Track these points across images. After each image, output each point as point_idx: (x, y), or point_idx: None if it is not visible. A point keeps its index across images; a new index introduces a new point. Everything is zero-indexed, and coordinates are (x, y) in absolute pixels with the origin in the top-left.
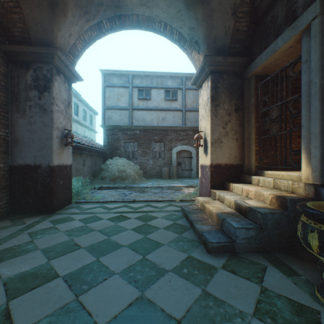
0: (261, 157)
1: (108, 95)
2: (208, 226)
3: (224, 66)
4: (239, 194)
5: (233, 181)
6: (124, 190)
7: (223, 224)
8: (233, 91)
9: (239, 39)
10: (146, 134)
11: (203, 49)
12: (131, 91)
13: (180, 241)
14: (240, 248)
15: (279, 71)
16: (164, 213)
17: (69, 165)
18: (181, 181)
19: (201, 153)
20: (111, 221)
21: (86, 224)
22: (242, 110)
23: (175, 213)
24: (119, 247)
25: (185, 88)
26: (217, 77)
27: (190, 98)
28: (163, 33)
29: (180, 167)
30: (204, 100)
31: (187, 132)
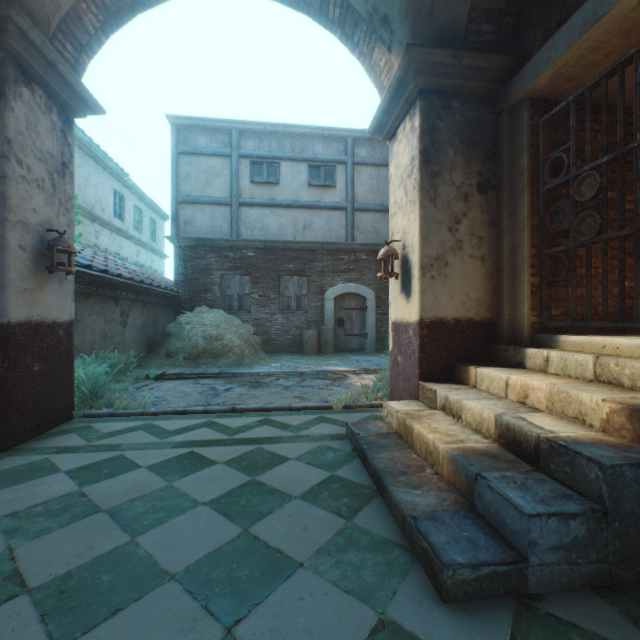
0: (546, 302)
1: (185, 172)
2: (430, 492)
3: (452, 77)
4: (498, 394)
5: (473, 361)
6: (216, 382)
7: (476, 490)
8: (473, 142)
9: (491, 10)
10: (269, 259)
11: (401, 37)
12: (236, 166)
13: (350, 547)
14: (541, 579)
15: (604, 74)
16: (306, 446)
17: (65, 322)
18: (345, 360)
19: (393, 293)
20: (158, 476)
21: (82, 487)
22: (495, 188)
23: (333, 444)
24: (152, 585)
25: (351, 162)
26: (436, 105)
27: (363, 184)
28: (303, 4)
29: (343, 329)
30: (403, 165)
31: (357, 256)
